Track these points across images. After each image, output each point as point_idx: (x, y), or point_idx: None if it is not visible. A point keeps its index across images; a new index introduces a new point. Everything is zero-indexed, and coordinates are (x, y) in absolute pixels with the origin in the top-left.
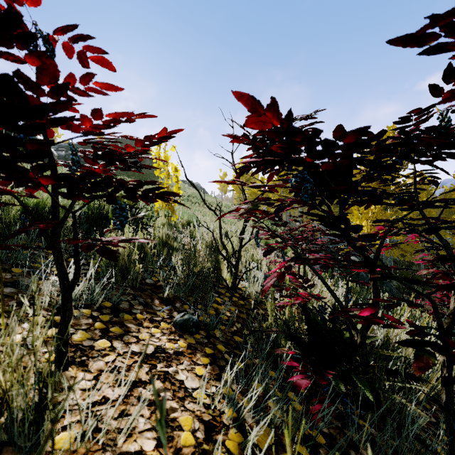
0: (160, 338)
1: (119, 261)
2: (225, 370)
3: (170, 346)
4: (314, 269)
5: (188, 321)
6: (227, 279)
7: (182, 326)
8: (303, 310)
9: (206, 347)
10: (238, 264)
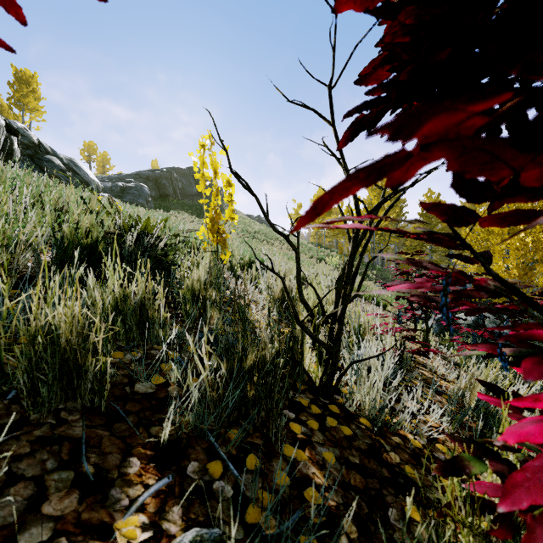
0: None
1: (58, 348)
2: None
3: None
4: None
5: None
6: (311, 370)
7: None
8: None
9: None
10: (338, 346)
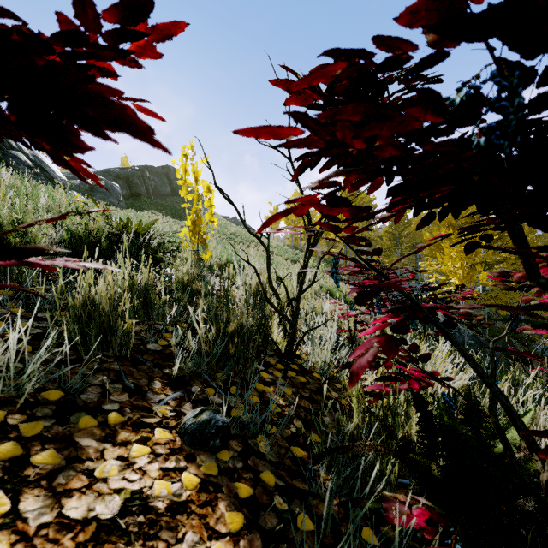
0: (144, 470)
1: (97, 313)
2: (277, 541)
3: (160, 492)
4: (445, 329)
5: (206, 426)
6: (278, 341)
7: (195, 436)
8: (416, 401)
9: (239, 480)
10: (296, 318)
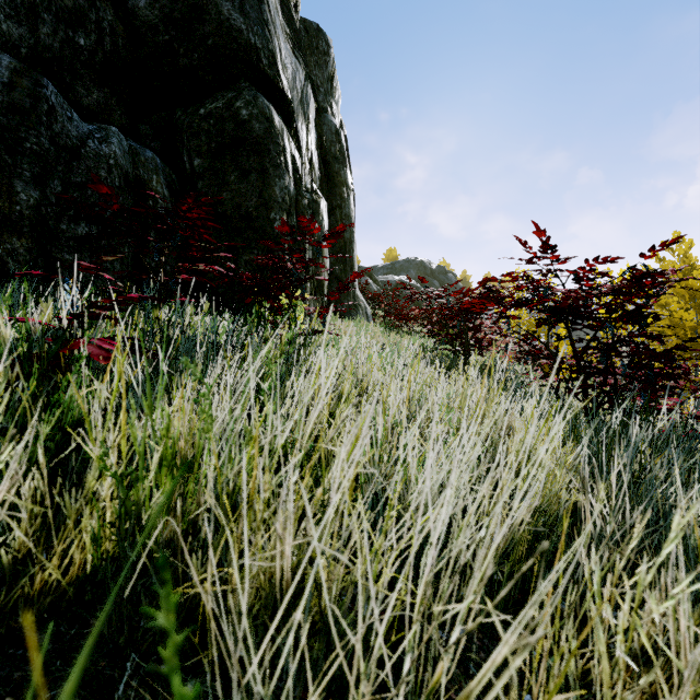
0: None
1: None
2: None
3: None
4: None
5: None
6: None
7: None
8: None
9: None
10: None
